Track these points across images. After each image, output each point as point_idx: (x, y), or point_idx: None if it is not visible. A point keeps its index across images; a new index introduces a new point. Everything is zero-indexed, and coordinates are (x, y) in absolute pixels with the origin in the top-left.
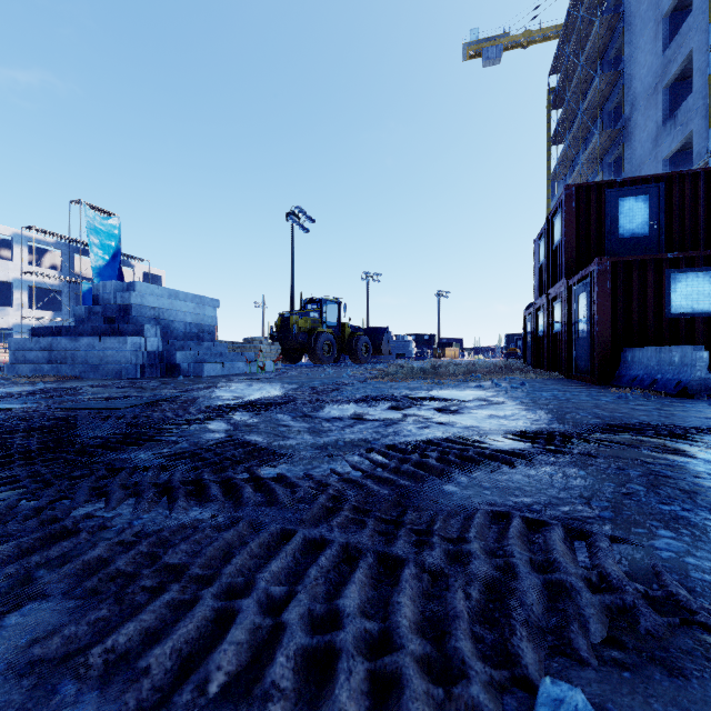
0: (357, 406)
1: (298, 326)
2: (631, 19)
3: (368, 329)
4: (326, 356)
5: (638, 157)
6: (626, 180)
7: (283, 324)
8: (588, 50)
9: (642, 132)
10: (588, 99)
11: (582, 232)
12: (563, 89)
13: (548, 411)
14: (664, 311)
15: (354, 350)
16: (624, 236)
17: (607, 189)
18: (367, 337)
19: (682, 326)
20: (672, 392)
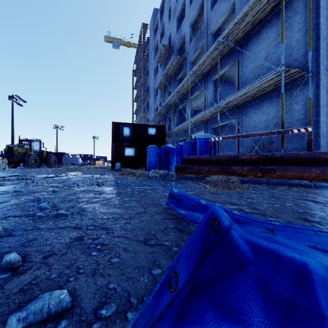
0: (46, 175)
1: (18, 151)
2: (150, 63)
3: (56, 153)
4: (33, 164)
5: (151, 105)
6: (125, 123)
7: (9, 150)
8: (141, 65)
9: (152, 98)
10: (140, 81)
11: (115, 134)
12: (137, 71)
13: (85, 174)
14: (124, 155)
15: (48, 162)
16: (125, 136)
17: (121, 124)
18: (55, 156)
19: (127, 158)
20: (115, 171)
